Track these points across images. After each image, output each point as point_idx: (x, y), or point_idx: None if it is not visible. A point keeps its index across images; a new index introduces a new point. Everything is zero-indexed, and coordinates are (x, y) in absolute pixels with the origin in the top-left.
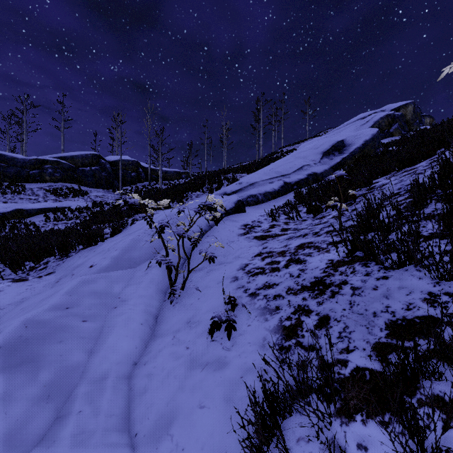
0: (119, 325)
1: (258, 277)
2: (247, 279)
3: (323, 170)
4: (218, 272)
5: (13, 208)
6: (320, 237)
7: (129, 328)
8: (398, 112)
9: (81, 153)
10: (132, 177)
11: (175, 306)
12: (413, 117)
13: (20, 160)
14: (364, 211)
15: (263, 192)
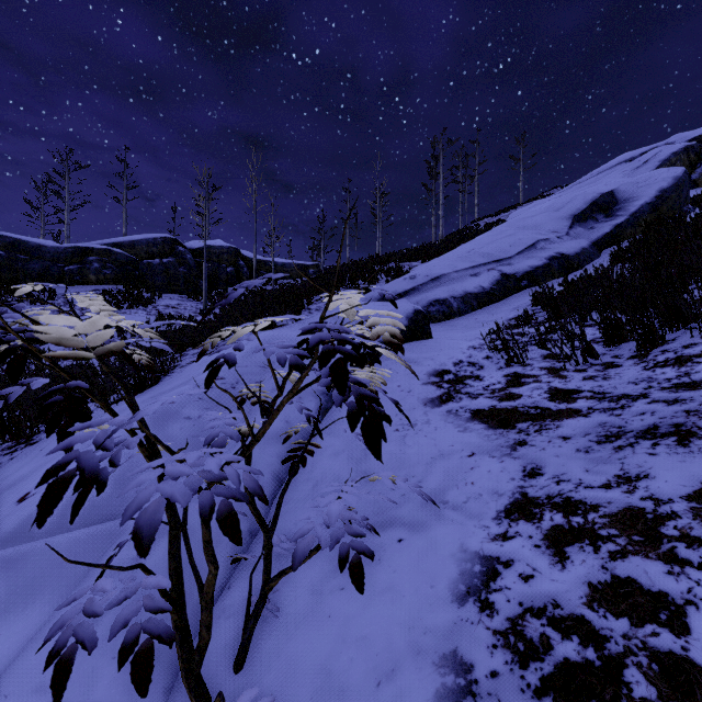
0: None
1: None
2: None
3: (578, 250)
4: (376, 578)
5: None
6: None
7: None
8: None
9: (145, 237)
10: (227, 274)
11: None
12: None
13: (49, 249)
14: None
15: (461, 294)
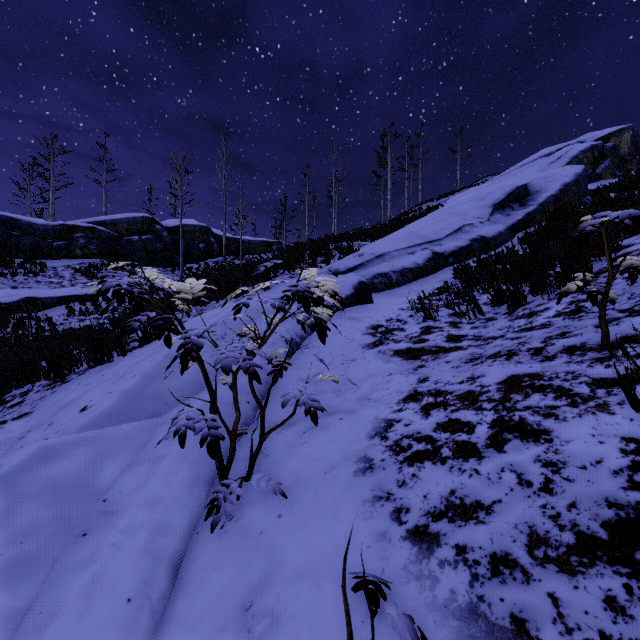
0: (66, 608)
1: (425, 468)
2: (396, 473)
3: (496, 233)
4: (325, 435)
5: (22, 296)
6: (555, 362)
7: (88, 624)
8: (607, 142)
9: (126, 216)
10: (199, 250)
11: (226, 531)
12: (630, 150)
13: (39, 226)
14: (639, 302)
15: (399, 269)
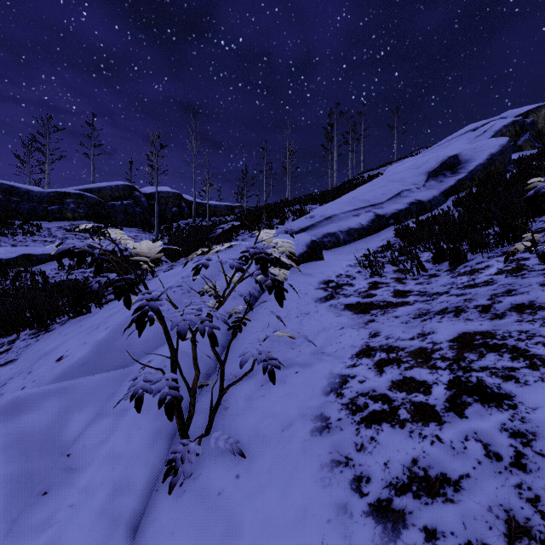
0: None
1: (384, 431)
2: (354, 435)
3: (431, 197)
4: (282, 389)
5: (20, 253)
6: (505, 321)
7: None
8: (526, 118)
9: (110, 184)
10: (172, 213)
11: (184, 490)
12: None
13: (36, 193)
14: None
15: (346, 229)
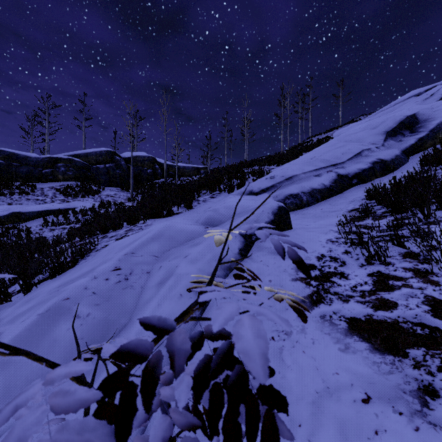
0: None
1: None
2: None
3: (393, 156)
4: None
5: (10, 211)
6: None
7: None
8: None
9: (95, 150)
10: (147, 174)
11: None
12: None
13: (33, 159)
14: None
15: (308, 190)
